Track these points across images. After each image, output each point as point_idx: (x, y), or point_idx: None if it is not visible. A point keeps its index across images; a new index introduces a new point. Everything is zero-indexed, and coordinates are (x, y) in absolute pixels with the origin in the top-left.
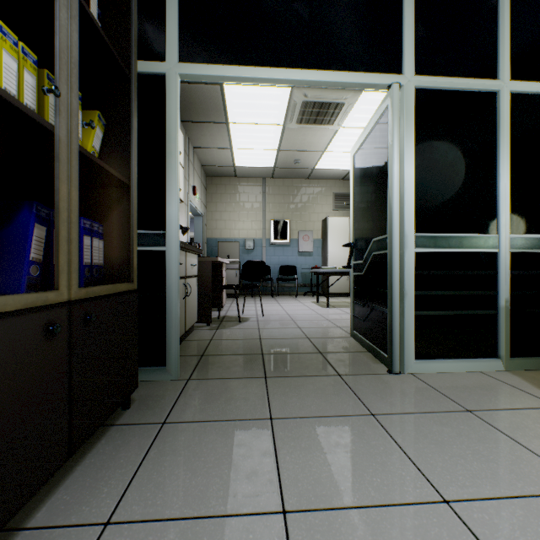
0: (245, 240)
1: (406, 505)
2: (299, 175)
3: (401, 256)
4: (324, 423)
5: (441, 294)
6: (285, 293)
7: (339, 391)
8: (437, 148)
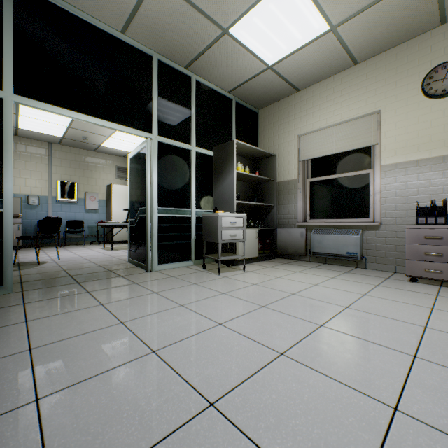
0: (28, 196)
1: (143, 295)
2: (86, 147)
3: (152, 217)
4: (115, 288)
5: (169, 234)
6: (73, 243)
7: (122, 280)
8: (168, 169)
